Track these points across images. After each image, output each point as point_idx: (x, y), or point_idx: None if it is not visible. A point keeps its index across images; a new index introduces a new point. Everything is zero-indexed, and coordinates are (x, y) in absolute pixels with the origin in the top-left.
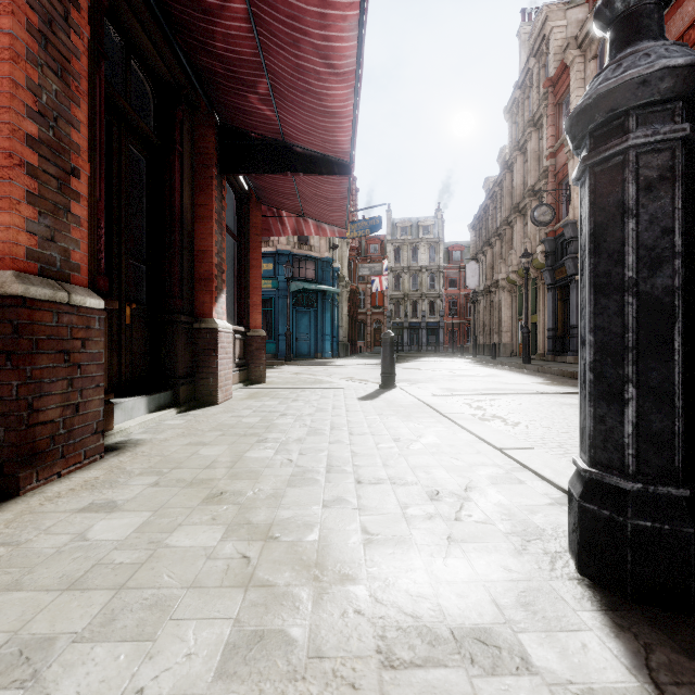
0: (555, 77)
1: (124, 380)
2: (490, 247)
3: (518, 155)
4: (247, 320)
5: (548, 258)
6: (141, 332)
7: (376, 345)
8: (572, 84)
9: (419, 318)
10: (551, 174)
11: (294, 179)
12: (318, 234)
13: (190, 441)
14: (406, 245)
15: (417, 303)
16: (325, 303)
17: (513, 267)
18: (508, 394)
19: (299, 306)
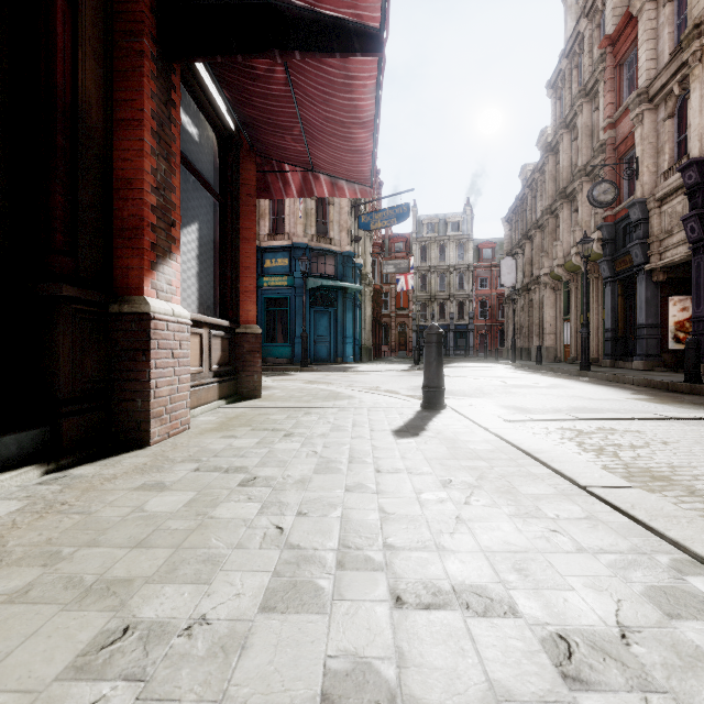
0: (615, 34)
1: None
2: (528, 240)
3: (565, 133)
4: (235, 312)
5: (607, 247)
6: None
7: (400, 349)
8: (640, 36)
9: (447, 321)
10: (609, 148)
11: (294, 94)
12: (333, 194)
13: None
14: (433, 243)
15: (445, 304)
16: (346, 302)
17: (558, 260)
18: (619, 420)
19: (317, 306)
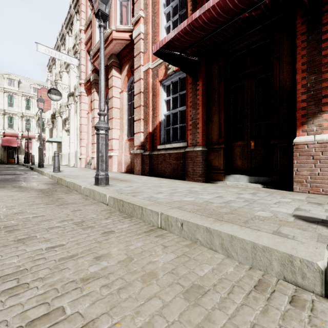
0: None
1: (250, 169)
2: None
3: None
4: None
5: None
6: (264, 151)
7: None
8: None
9: None
10: None
11: None
12: None
13: (206, 185)
14: None
15: None
16: None
17: None
18: None
19: None
